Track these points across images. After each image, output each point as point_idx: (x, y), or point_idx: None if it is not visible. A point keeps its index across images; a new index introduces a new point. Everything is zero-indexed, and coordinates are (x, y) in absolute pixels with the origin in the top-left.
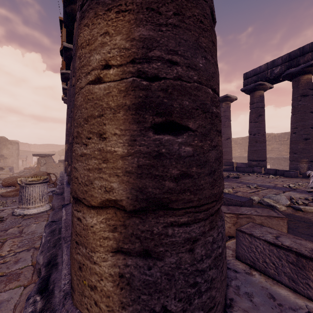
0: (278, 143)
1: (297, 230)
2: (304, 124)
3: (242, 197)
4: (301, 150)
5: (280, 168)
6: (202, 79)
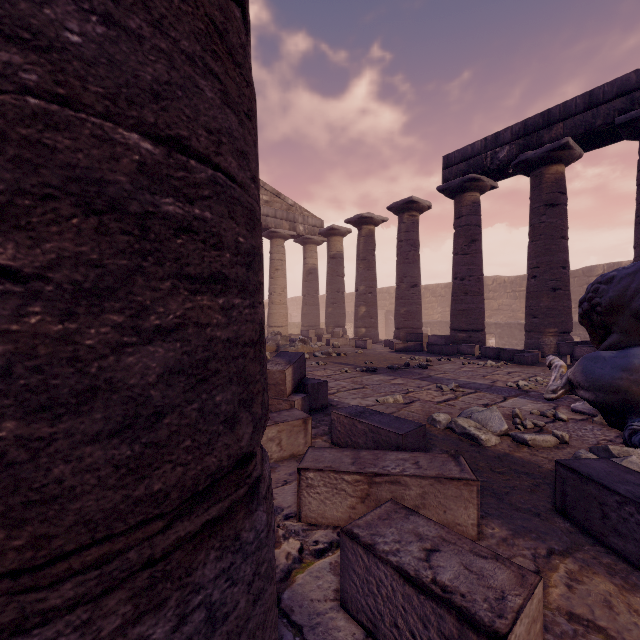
0: (510, 295)
1: (509, 498)
2: (551, 261)
3: (405, 422)
4: (545, 310)
5: (514, 345)
6: (82, 92)
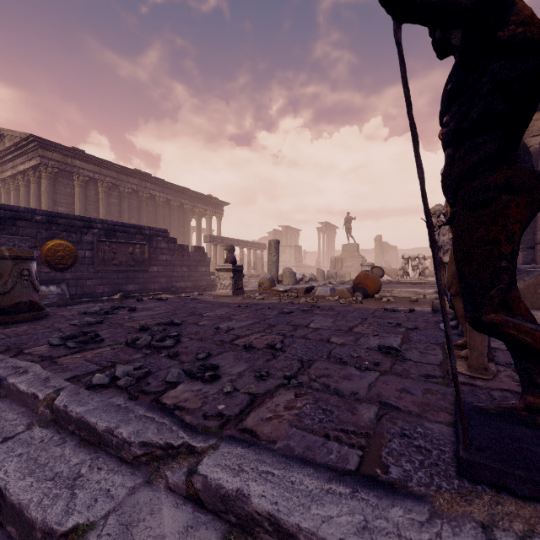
0: None
1: None
2: None
3: None
4: None
5: None
6: None
